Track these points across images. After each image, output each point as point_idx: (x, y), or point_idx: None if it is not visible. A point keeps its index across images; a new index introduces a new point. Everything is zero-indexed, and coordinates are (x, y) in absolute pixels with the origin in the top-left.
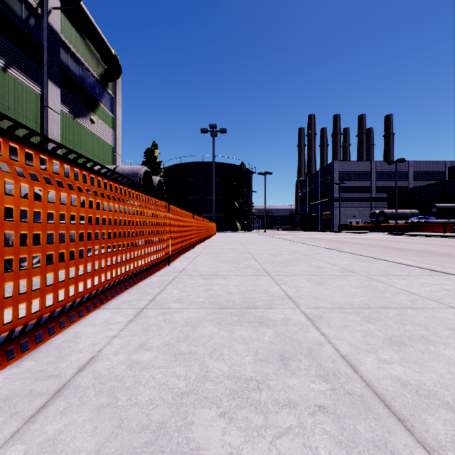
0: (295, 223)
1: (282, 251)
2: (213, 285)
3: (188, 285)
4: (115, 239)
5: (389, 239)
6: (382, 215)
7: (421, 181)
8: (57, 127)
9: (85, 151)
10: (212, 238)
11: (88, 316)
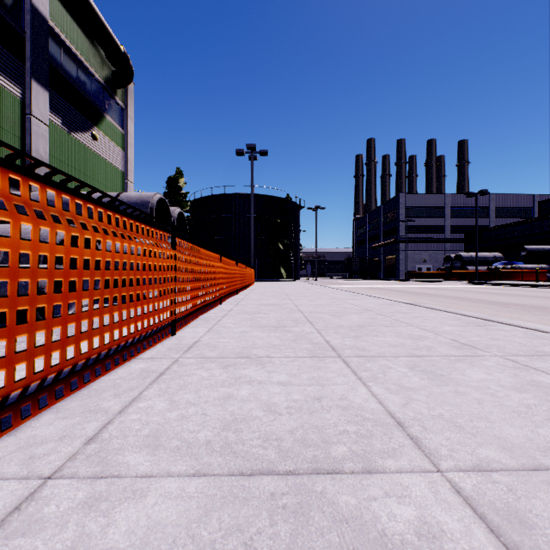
0: (353, 270)
1: (346, 308)
2: (239, 384)
3: (191, 384)
4: (2, 300)
5: (473, 289)
6: (458, 259)
7: (504, 219)
8: (45, 142)
9: (85, 175)
10: (249, 289)
11: None
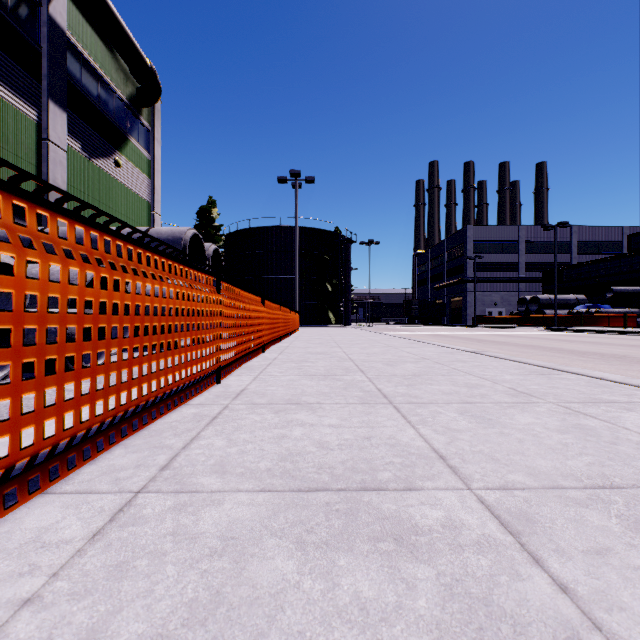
0: (412, 314)
1: (402, 356)
2: (292, 426)
3: (245, 426)
4: (88, 344)
5: (549, 336)
6: (535, 302)
7: (588, 255)
8: (63, 171)
9: (107, 207)
10: (293, 336)
11: (5, 517)
